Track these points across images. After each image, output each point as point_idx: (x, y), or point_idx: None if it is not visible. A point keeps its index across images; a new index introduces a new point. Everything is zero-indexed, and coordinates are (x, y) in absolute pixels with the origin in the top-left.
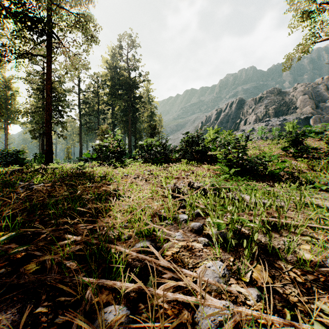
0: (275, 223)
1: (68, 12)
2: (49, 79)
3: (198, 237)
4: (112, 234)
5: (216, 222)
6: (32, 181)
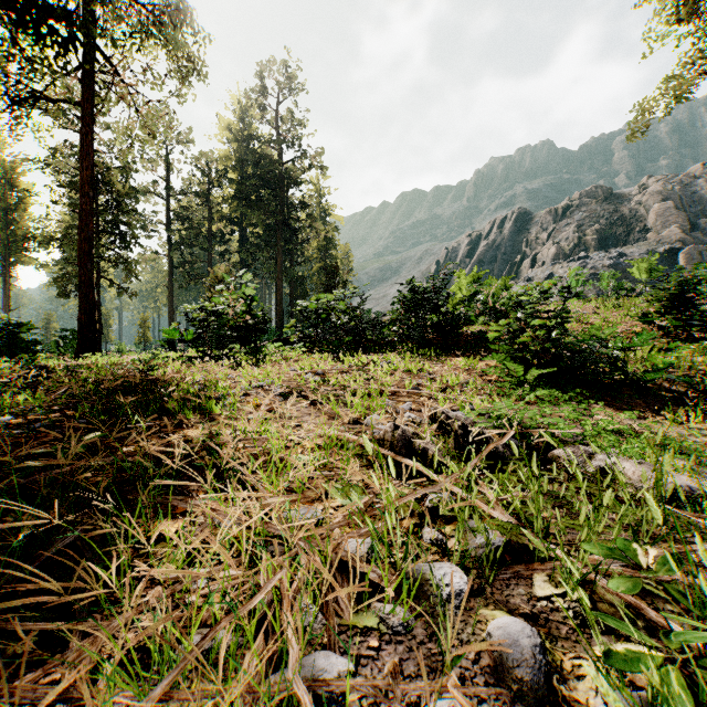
0: None
1: (133, 1)
2: (87, 157)
3: None
4: None
5: (629, 655)
6: None
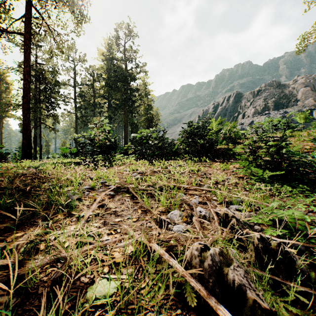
0: None
1: None
2: (27, 61)
3: None
4: None
5: None
6: None
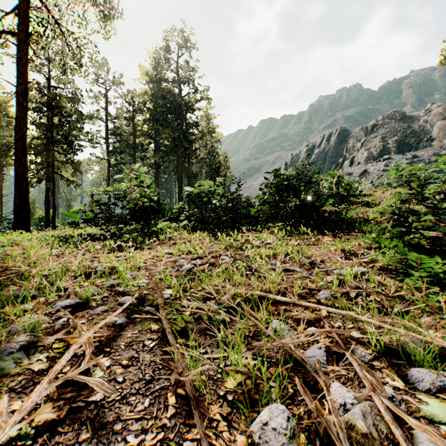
0: None
1: None
2: (22, 75)
3: None
4: None
5: None
6: None
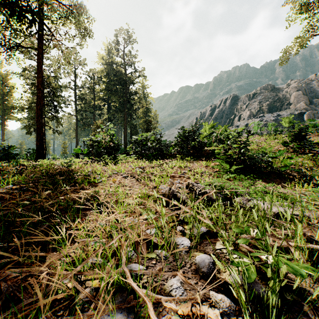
0: (316, 250)
1: (60, 3)
2: (40, 72)
3: (210, 290)
4: (66, 285)
5: (239, 262)
6: (3, 181)
